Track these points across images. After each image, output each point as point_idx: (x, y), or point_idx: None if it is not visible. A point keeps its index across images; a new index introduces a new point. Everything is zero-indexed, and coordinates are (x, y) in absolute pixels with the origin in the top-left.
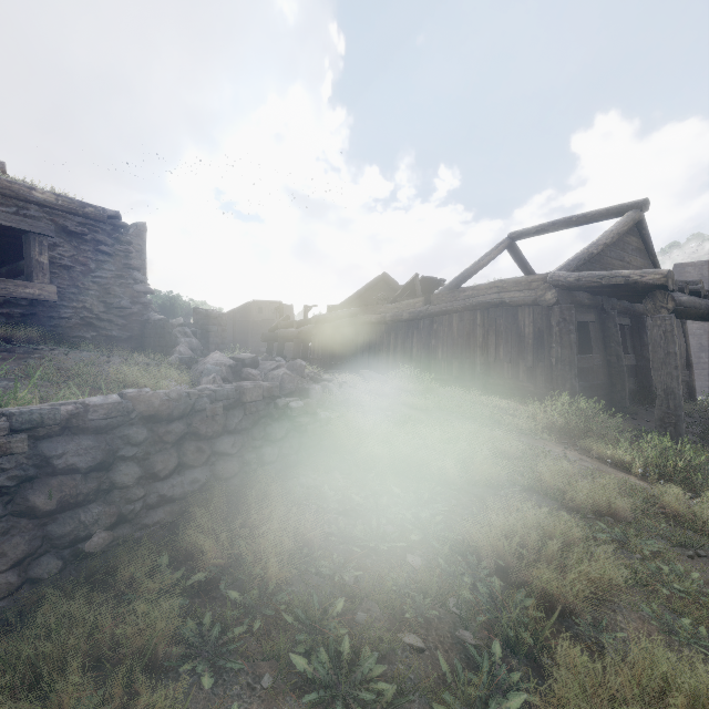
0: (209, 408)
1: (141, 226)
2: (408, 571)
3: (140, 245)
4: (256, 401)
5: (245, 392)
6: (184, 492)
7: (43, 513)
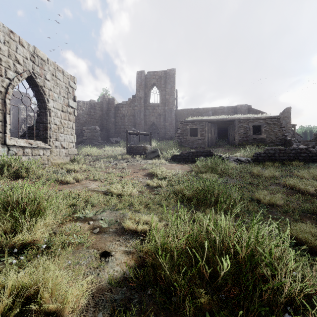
0: (288, 149)
1: (288, 108)
2: (315, 169)
3: (288, 115)
4: (297, 150)
5: (294, 148)
6: (283, 159)
7: (269, 156)
